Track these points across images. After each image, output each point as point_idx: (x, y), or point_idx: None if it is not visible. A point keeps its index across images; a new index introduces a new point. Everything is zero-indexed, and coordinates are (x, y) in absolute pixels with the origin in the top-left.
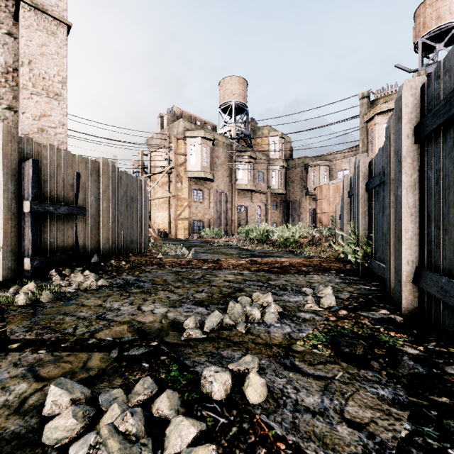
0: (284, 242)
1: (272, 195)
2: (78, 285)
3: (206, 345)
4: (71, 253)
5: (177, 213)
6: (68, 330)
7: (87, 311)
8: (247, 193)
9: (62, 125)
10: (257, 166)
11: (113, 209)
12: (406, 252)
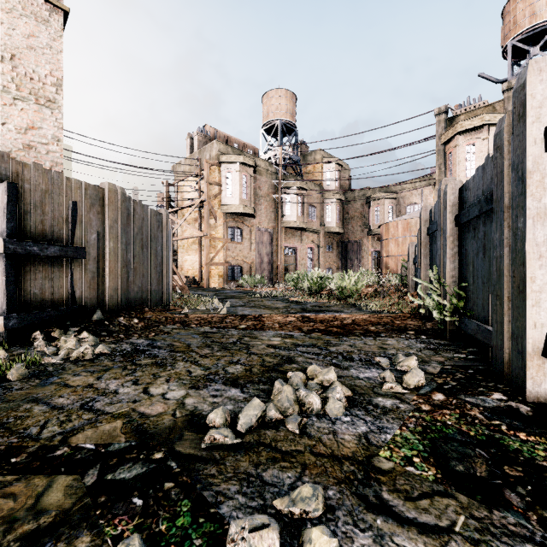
0: (344, 292)
1: (326, 234)
2: (67, 353)
3: (239, 459)
4: (64, 309)
5: (210, 257)
6: (31, 431)
7: (69, 395)
8: (296, 232)
9: (56, 141)
10: (309, 199)
11: (123, 250)
12: (532, 310)
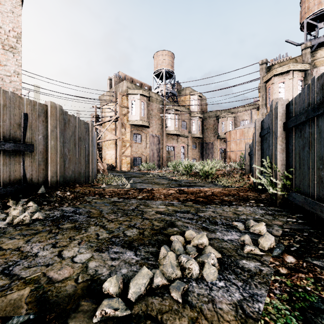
0: (204, 174)
1: (192, 138)
2: (11, 219)
3: None
4: (17, 186)
5: (122, 152)
6: None
7: None
8: (174, 137)
9: (16, 74)
10: (182, 117)
11: (60, 147)
12: None
